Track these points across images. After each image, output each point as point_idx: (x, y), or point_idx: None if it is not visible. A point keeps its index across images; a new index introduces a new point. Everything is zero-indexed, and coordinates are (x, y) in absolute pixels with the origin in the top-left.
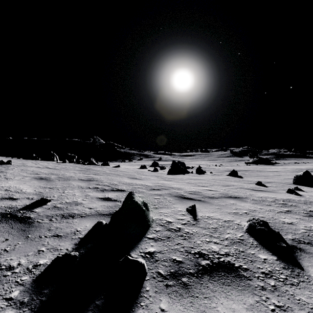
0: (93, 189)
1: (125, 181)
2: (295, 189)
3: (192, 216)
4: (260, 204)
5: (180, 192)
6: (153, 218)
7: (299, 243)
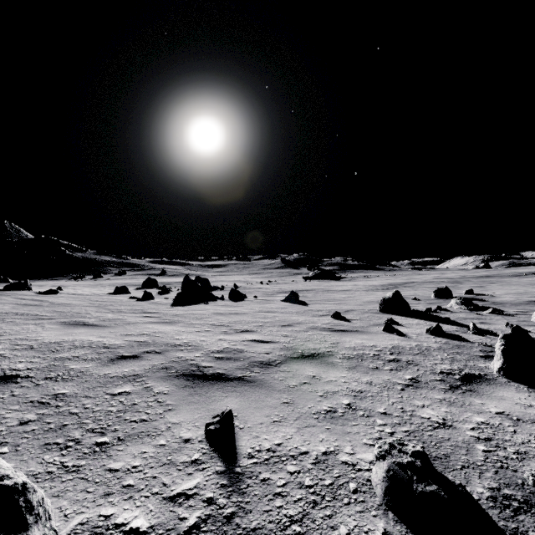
0: None
1: (39, 339)
2: (389, 322)
3: (223, 462)
4: (362, 368)
5: (193, 359)
6: (66, 529)
7: (515, 513)
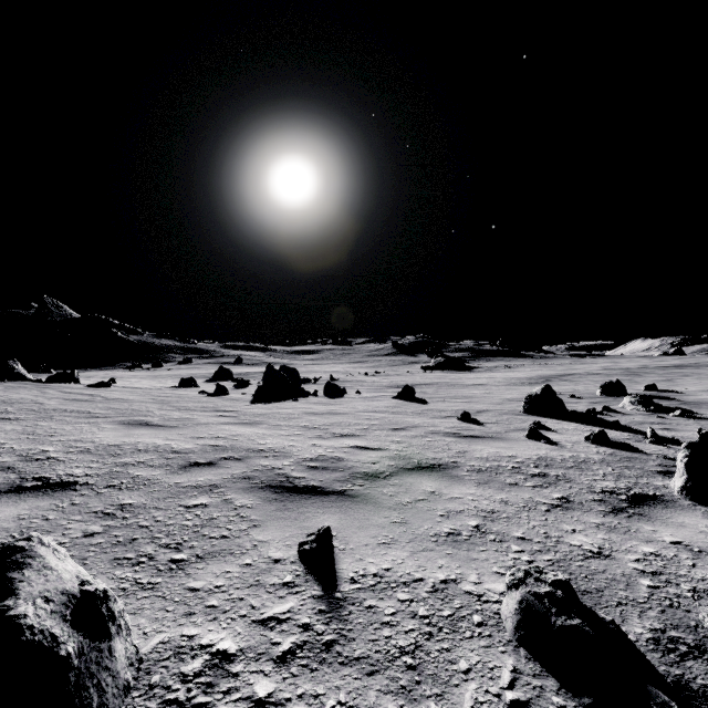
0: None
1: (96, 440)
2: (535, 426)
3: (320, 586)
4: (496, 483)
5: (281, 468)
6: (147, 647)
7: (681, 658)
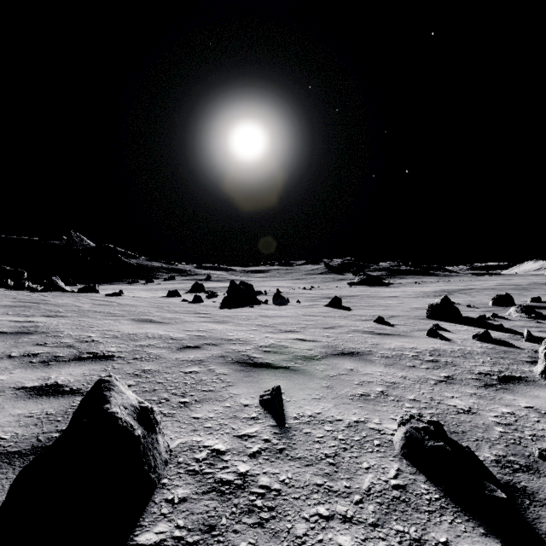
0: (21, 358)
1: (121, 330)
2: (435, 327)
3: (275, 420)
4: (399, 365)
5: (244, 351)
6: (173, 445)
7: (513, 471)
